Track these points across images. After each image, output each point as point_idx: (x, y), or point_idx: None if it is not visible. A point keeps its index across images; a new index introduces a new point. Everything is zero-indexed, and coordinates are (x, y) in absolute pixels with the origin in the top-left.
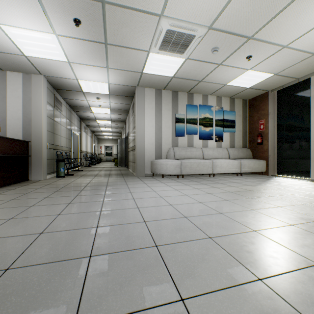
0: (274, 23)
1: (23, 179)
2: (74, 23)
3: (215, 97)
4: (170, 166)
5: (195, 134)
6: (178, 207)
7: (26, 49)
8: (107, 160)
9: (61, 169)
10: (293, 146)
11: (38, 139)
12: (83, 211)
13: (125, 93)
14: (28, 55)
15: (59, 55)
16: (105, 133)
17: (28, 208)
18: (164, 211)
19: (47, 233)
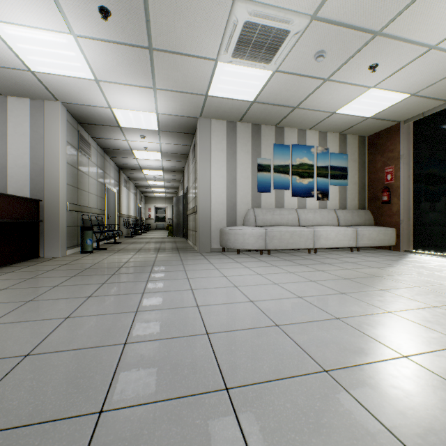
0: (420, 6)
1: (31, 256)
2: (100, 14)
3: (317, 133)
4: (248, 237)
5: (287, 189)
6: (264, 305)
7: (32, 60)
8: (159, 227)
9: (87, 241)
10: (439, 206)
11: (53, 197)
12: (108, 312)
13: (182, 129)
14: (36, 70)
15: (81, 69)
16: (155, 189)
17: (22, 305)
18: (240, 313)
19: (37, 355)
